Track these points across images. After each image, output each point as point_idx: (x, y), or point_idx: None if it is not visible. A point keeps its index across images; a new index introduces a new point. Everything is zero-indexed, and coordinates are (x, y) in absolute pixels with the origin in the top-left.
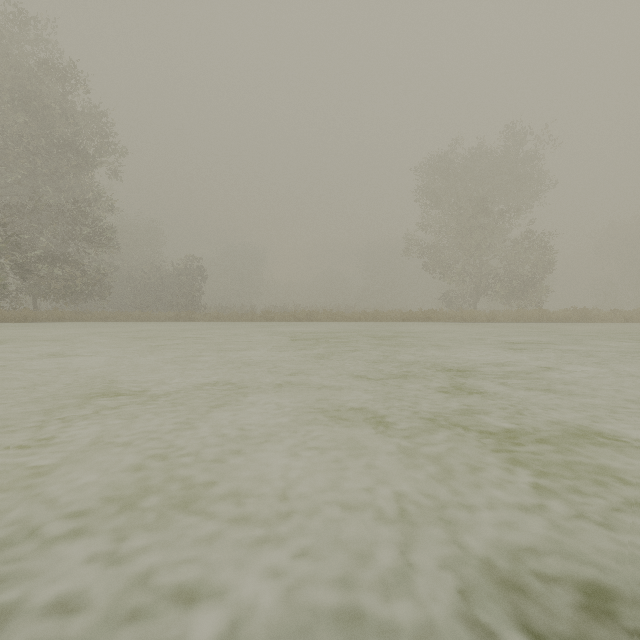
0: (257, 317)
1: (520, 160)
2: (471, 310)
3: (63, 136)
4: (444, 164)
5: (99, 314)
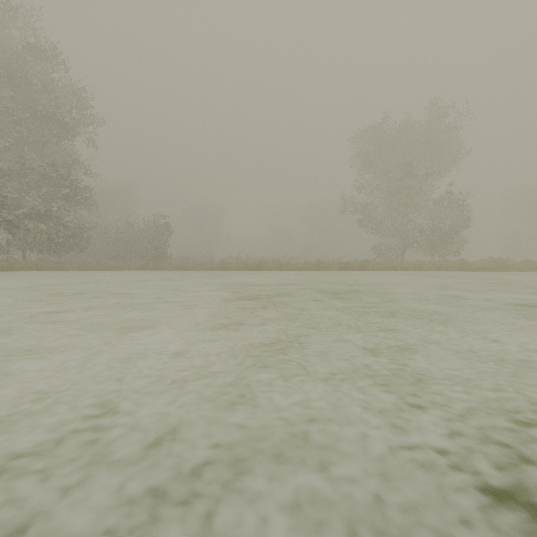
0: (215, 266)
1: (442, 131)
2: (401, 260)
3: (45, 109)
4: (376, 134)
5: (78, 264)
